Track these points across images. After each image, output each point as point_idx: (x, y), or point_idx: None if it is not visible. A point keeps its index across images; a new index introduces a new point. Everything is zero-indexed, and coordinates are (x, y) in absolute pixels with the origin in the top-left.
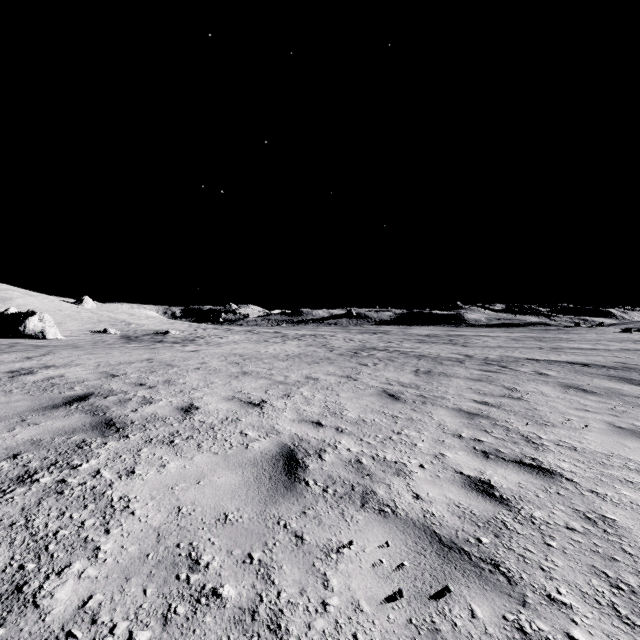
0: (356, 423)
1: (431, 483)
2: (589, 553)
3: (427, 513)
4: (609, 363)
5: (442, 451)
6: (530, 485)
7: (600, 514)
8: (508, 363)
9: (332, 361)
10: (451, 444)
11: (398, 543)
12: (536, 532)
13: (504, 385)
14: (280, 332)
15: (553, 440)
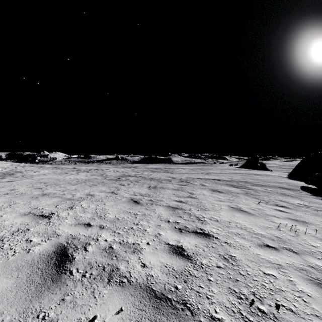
0: (113, 221)
1: (152, 254)
2: (227, 280)
3: (149, 276)
4: (226, 179)
5: (159, 232)
6: (200, 244)
7: (229, 255)
8: (190, 180)
9: (104, 184)
10: (164, 227)
11: (129, 306)
12: (204, 273)
13: (188, 191)
14: (76, 168)
15: (209, 217)
